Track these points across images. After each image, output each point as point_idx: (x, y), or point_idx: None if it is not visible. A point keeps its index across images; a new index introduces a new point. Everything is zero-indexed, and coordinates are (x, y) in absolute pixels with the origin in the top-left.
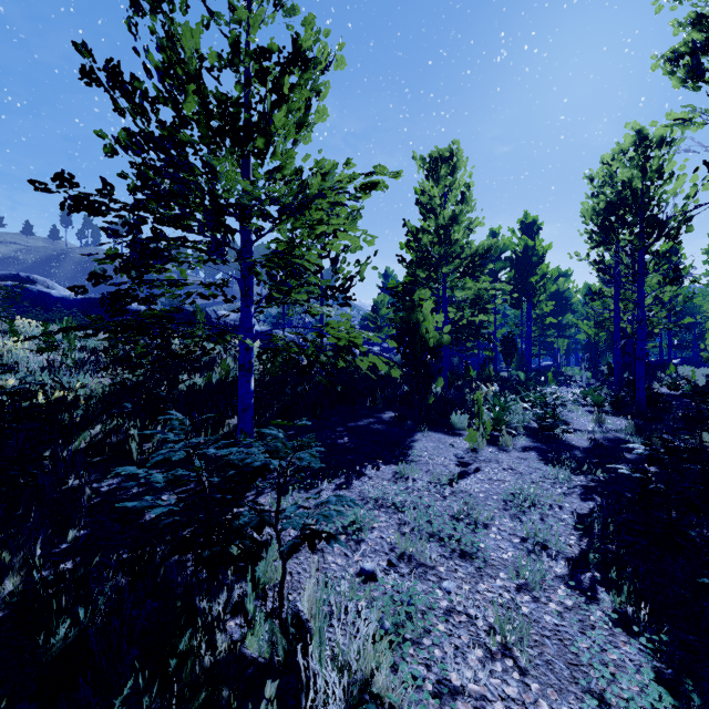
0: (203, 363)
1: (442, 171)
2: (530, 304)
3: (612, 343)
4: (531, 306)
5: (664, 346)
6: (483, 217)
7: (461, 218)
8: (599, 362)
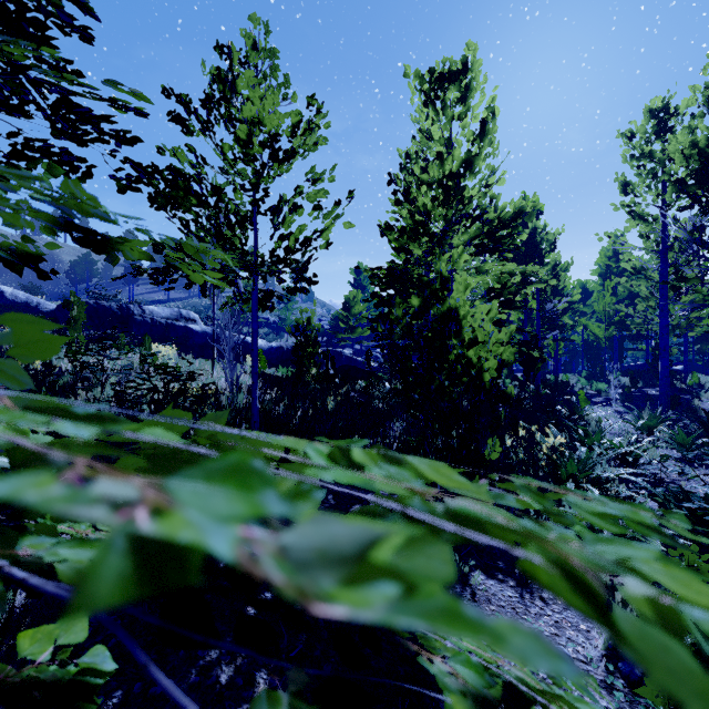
0: (57, 388)
1: (449, 93)
2: (537, 300)
3: (608, 347)
4: (539, 303)
5: (649, 349)
6: (503, 171)
7: (478, 164)
8: (577, 365)
